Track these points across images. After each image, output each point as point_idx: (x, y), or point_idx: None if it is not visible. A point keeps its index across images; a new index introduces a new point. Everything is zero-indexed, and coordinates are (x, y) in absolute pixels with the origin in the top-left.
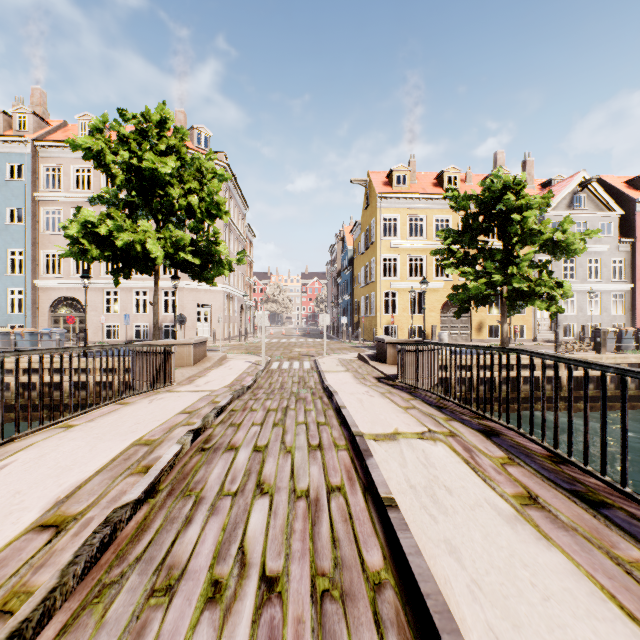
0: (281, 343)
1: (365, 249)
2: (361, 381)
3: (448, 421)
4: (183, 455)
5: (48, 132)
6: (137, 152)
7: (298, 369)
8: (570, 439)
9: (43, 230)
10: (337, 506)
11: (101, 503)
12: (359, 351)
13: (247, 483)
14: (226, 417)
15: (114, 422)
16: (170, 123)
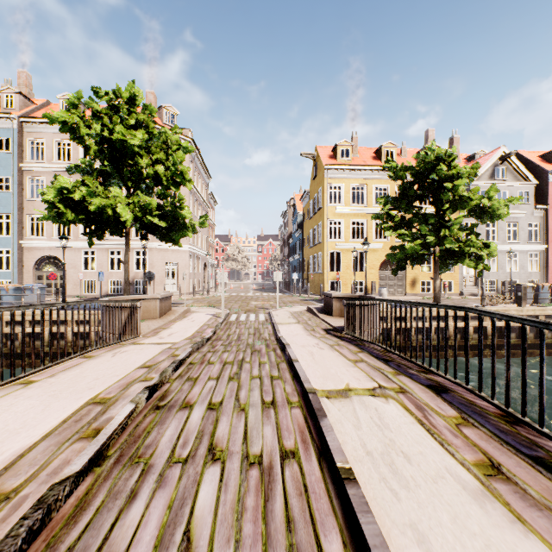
0: (239, 297)
1: (313, 214)
2: (311, 333)
3: (396, 375)
4: (137, 414)
5: (33, 110)
6: (109, 125)
7: (254, 321)
8: (524, 399)
9: (28, 197)
10: (291, 475)
11: (40, 476)
12: (308, 304)
13: (199, 447)
14: (184, 371)
15: (74, 377)
16: (139, 100)
